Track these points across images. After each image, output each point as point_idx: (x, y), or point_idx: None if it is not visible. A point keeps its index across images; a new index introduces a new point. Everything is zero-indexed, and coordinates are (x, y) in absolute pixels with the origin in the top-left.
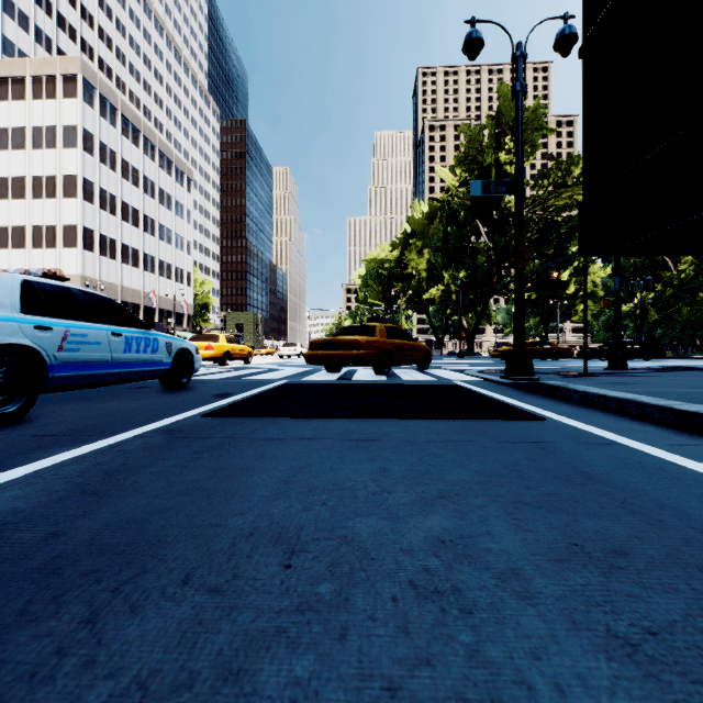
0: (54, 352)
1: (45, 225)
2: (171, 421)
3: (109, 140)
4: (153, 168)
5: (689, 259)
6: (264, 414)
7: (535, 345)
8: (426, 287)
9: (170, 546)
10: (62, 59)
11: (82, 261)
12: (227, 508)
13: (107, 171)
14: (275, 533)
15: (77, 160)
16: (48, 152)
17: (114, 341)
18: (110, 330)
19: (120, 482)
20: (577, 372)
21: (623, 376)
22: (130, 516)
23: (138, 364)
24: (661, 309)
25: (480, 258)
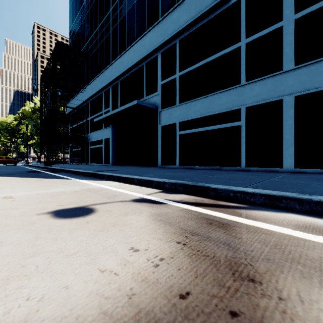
0: None
1: None
2: None
3: None
4: None
5: None
6: None
7: (59, 160)
8: (31, 138)
9: None
10: None
11: None
12: None
13: None
14: None
15: None
16: None
17: None
18: None
19: None
20: None
21: None
22: None
23: None
24: None
25: None
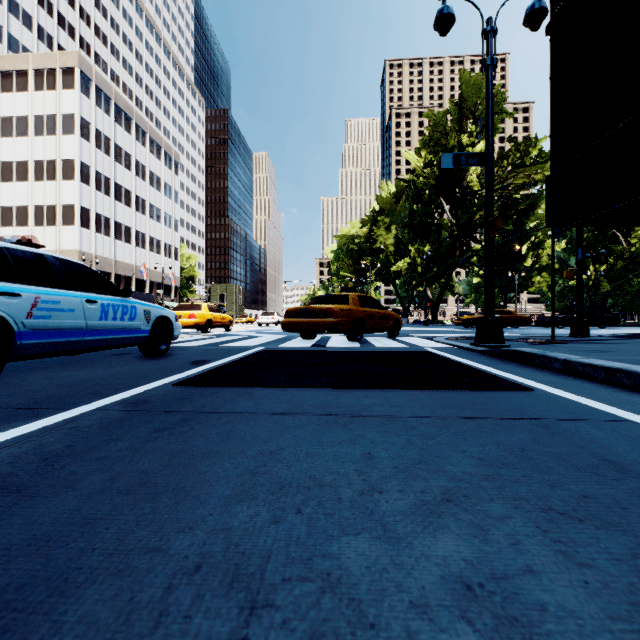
0: (22, 318)
1: (46, 205)
2: (140, 390)
3: (104, 127)
4: (144, 153)
5: (638, 234)
6: (237, 383)
7: (496, 314)
8: (394, 260)
9: (78, 592)
10: (61, 54)
11: (80, 238)
12: (174, 516)
13: (102, 156)
14: (230, 566)
15: (75, 146)
16: (49, 138)
17: (89, 308)
18: (85, 297)
19: (54, 473)
20: (542, 340)
21: (591, 343)
22: (44, 531)
23: (115, 331)
24: (613, 280)
25: (443, 234)
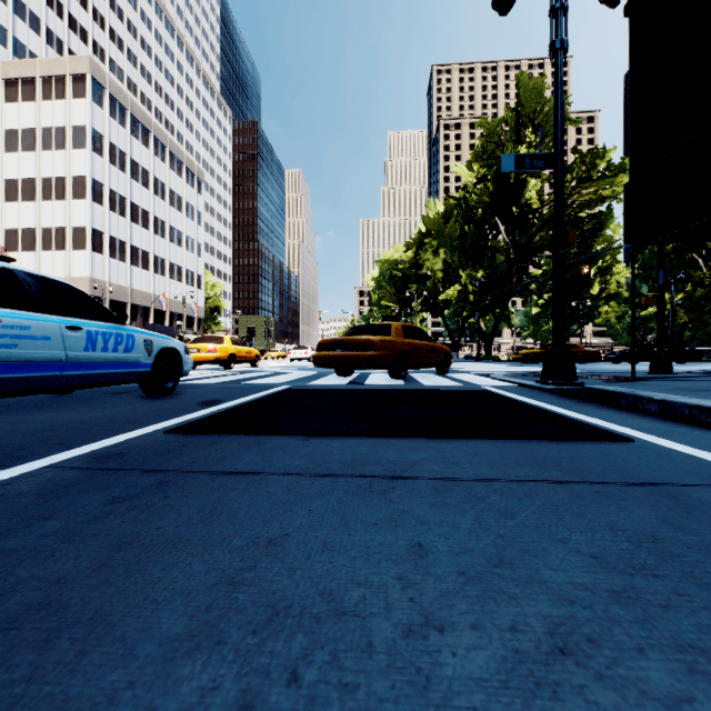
0: None
1: (55, 227)
2: (120, 439)
3: (118, 140)
4: (163, 169)
5: None
6: (247, 430)
7: None
8: (442, 288)
9: None
10: (71, 59)
11: (92, 264)
12: (62, 691)
13: (116, 172)
14: None
15: (86, 161)
16: (58, 153)
17: (71, 336)
18: (65, 322)
19: None
20: (618, 376)
21: (680, 380)
22: None
23: (106, 364)
24: (691, 310)
25: (498, 258)
